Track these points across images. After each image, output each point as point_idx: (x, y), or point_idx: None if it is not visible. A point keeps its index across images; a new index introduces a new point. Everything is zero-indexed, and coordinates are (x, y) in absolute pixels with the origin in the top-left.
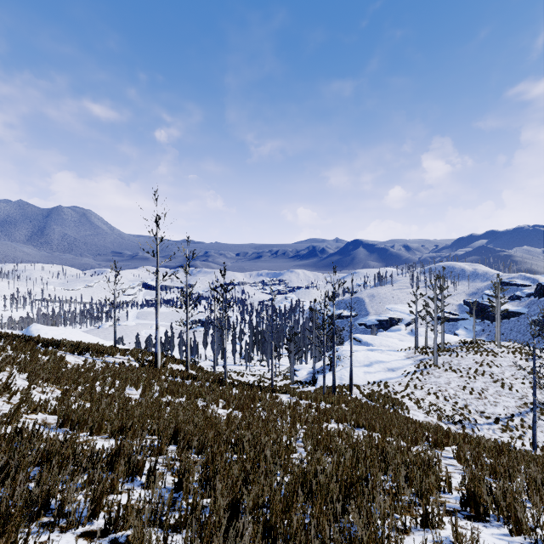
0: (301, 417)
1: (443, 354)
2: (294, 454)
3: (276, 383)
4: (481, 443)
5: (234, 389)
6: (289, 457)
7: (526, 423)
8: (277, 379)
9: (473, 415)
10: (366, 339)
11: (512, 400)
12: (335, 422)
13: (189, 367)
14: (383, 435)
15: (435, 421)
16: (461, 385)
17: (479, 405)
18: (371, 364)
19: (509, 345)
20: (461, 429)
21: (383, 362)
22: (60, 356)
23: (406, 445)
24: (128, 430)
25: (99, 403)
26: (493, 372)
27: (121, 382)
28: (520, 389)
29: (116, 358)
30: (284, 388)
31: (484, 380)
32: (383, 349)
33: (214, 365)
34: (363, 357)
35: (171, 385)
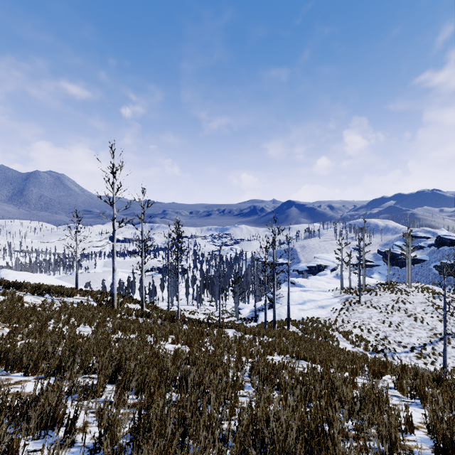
0: (246, 351)
1: (364, 293)
2: (241, 390)
3: (223, 320)
4: (419, 373)
5: (184, 325)
6: (236, 396)
7: (436, 351)
8: (224, 317)
9: (392, 345)
10: (299, 282)
11: (424, 332)
12: (278, 355)
13: (144, 306)
14: (326, 367)
15: (361, 350)
16: (381, 319)
17: (397, 336)
18: (304, 302)
19: (418, 286)
20: (384, 357)
21: (315, 301)
22: (18, 296)
23: (350, 377)
24: (67, 369)
25: (44, 341)
26: (407, 308)
27: (76, 320)
28: (430, 322)
29: (76, 298)
30: (230, 324)
31: (400, 315)
32: (314, 290)
33: (168, 305)
34: (297, 297)
35: (124, 322)
